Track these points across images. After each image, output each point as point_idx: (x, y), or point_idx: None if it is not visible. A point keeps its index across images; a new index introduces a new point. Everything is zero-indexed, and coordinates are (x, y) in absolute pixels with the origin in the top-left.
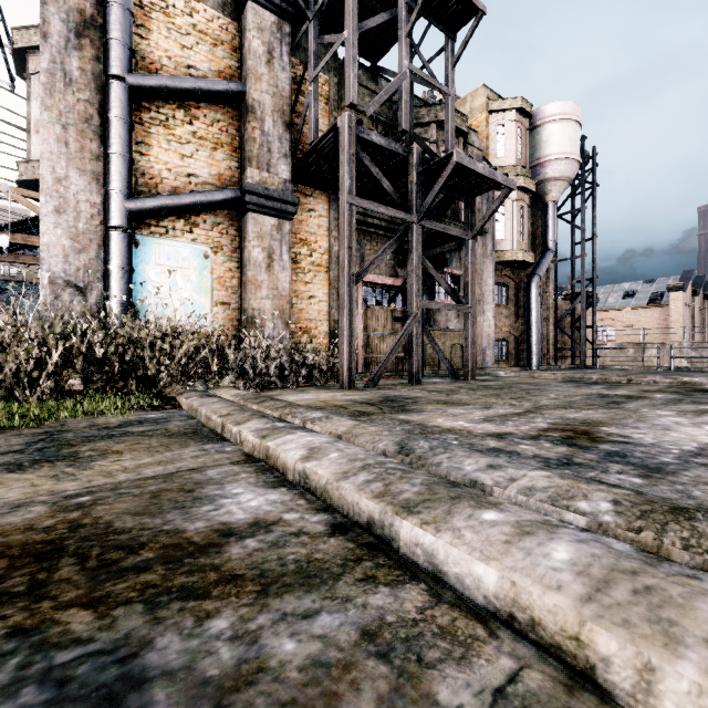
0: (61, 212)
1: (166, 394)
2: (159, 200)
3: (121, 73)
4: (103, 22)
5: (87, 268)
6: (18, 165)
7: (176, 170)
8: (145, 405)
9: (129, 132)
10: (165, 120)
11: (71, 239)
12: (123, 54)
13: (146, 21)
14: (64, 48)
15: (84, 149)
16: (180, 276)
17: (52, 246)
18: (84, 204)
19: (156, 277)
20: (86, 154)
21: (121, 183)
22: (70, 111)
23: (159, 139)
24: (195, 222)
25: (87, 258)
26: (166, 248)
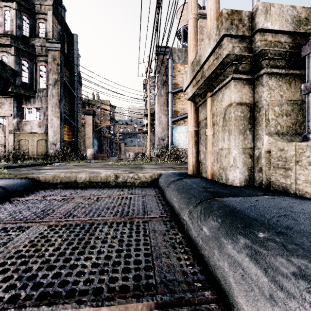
0: (160, 124)
1: (185, 161)
2: (178, 117)
3: (171, 91)
4: (167, 80)
5: (164, 135)
6: (144, 110)
7: (181, 109)
8: (182, 163)
9: (172, 103)
10: (179, 97)
11: (162, 129)
12: (171, 86)
13: (175, 75)
14: (160, 89)
15: (164, 109)
16: (182, 134)
17: (158, 131)
18: (164, 121)
19: (177, 135)
20: (164, 110)
21: (171, 115)
22: (161, 102)
23: (177, 102)
24: (185, 121)
25: (164, 133)
26: (179, 128)
